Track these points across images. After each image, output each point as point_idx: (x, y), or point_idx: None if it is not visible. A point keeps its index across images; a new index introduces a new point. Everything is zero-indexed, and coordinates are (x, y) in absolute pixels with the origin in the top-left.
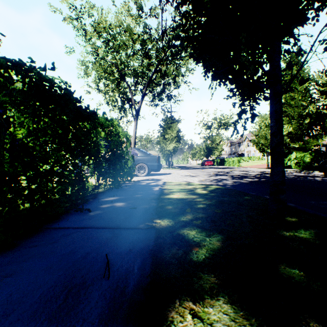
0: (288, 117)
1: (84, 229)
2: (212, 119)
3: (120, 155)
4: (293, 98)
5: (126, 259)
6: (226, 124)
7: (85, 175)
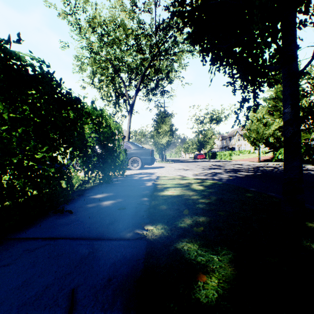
0: (279, 112)
1: (56, 241)
2: (204, 114)
3: (111, 148)
4: None
5: (101, 300)
6: (217, 119)
7: (69, 170)
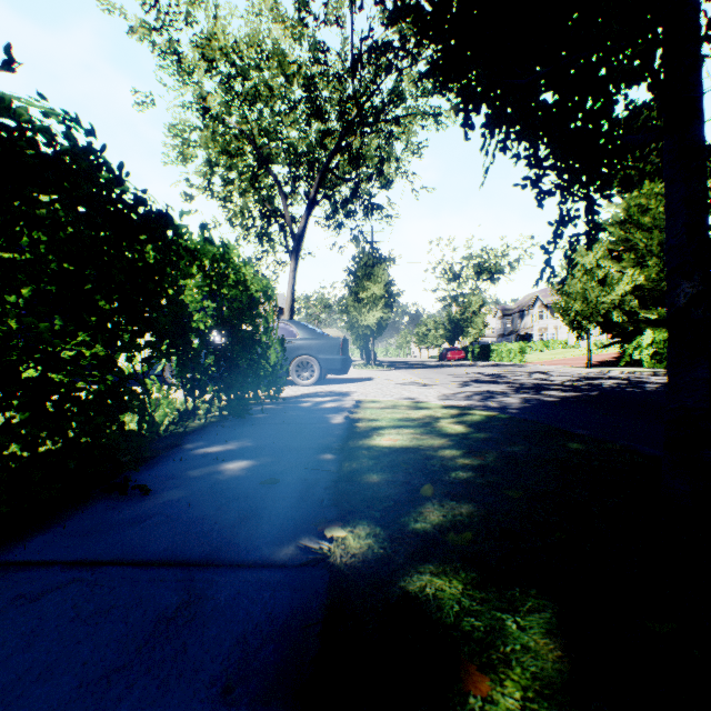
0: (634, 253)
1: (98, 570)
2: (462, 258)
3: (248, 335)
4: (644, 211)
5: None
6: (492, 269)
7: (146, 387)
